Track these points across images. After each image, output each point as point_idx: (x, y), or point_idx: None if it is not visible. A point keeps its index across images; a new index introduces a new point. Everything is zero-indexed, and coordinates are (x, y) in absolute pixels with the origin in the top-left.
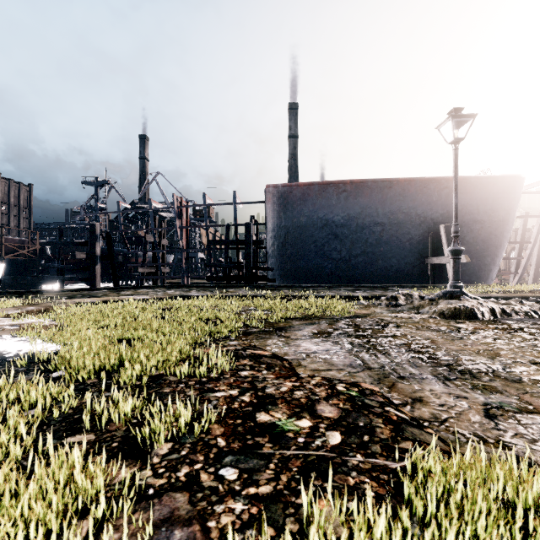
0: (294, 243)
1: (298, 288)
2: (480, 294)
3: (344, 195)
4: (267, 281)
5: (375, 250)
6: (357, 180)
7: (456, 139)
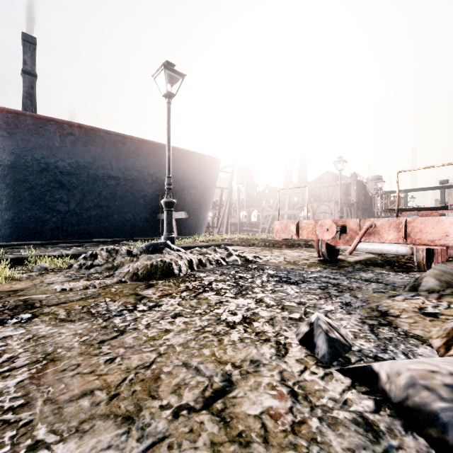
0: None
1: None
2: (190, 244)
3: (71, 138)
4: None
5: (110, 204)
6: (87, 126)
7: (168, 92)
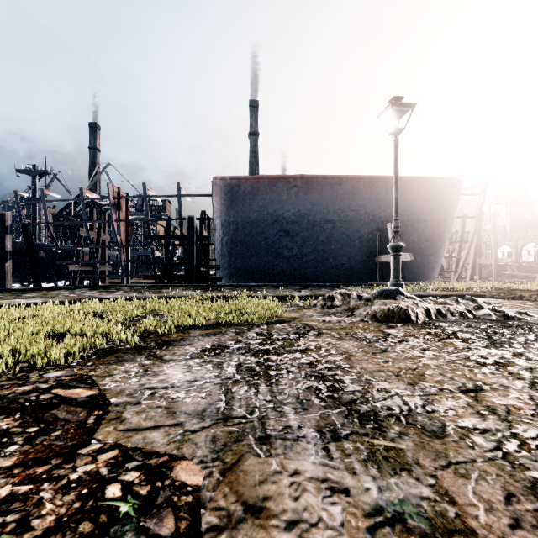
0: (243, 240)
1: (243, 288)
2: (420, 293)
3: (295, 190)
4: (212, 280)
5: (326, 248)
6: (307, 176)
7: (396, 129)
